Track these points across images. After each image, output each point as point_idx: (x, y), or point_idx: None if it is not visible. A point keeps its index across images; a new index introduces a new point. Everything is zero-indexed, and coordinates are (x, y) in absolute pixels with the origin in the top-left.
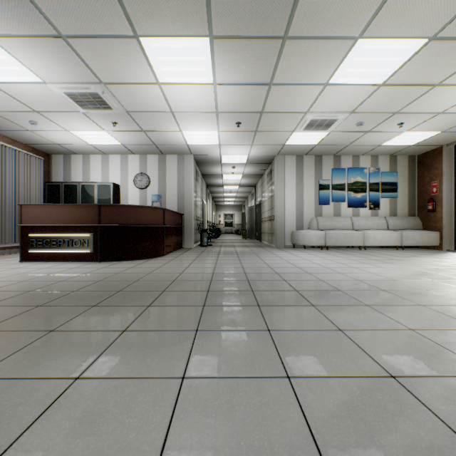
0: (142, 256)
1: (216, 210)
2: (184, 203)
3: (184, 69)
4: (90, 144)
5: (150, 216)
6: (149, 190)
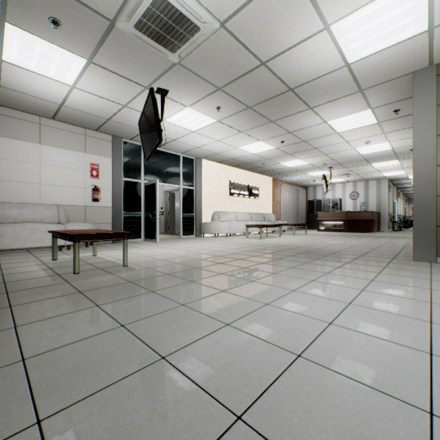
0: (363, 231)
1: (407, 203)
2: (380, 206)
3: (386, 164)
4: (329, 182)
5: (366, 215)
6: (358, 200)
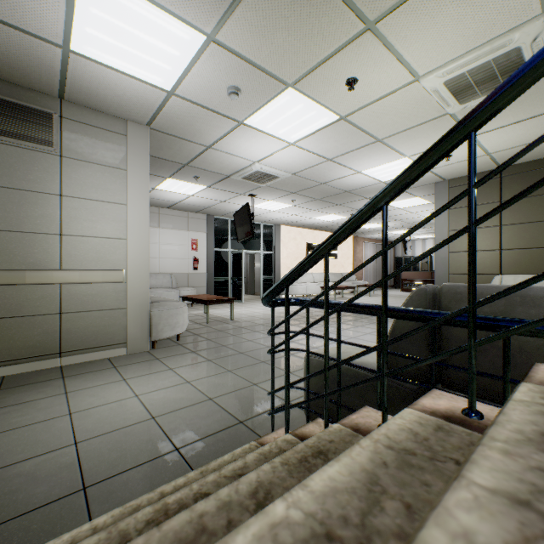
0: None
1: None
2: None
3: None
4: (418, 238)
5: None
6: None
